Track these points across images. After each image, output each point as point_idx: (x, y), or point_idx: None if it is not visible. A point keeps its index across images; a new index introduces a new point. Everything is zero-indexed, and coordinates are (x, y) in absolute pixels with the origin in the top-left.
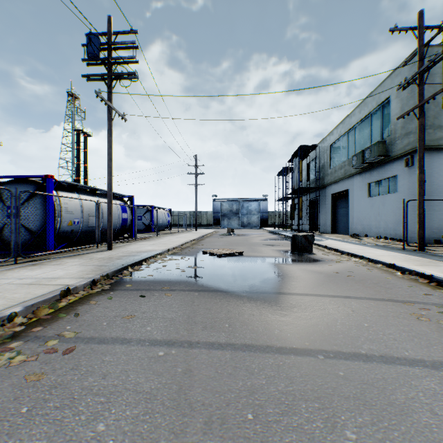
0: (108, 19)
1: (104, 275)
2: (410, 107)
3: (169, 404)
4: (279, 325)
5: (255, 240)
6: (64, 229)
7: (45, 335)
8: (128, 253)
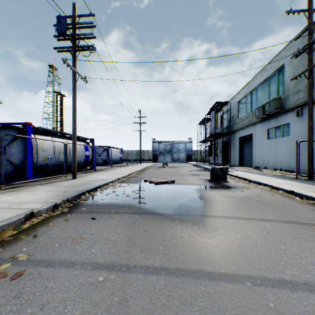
0: (73, 5)
1: (65, 200)
2: (300, 71)
3: None
4: (207, 248)
5: (183, 171)
6: (40, 163)
7: (2, 257)
8: (87, 181)
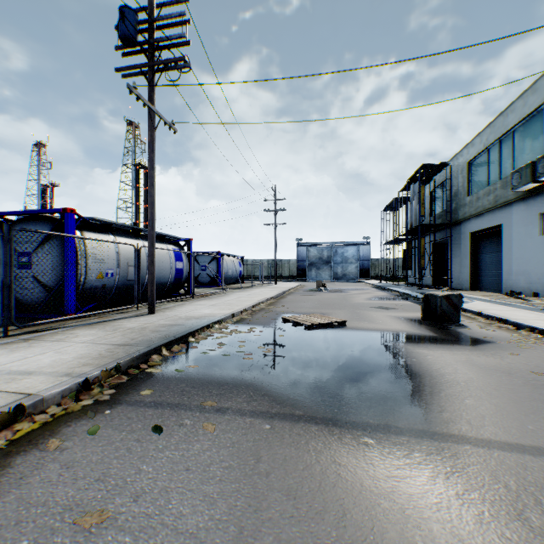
0: None
1: (111, 368)
2: None
3: None
4: None
5: (357, 299)
6: (92, 284)
7: None
8: (172, 320)
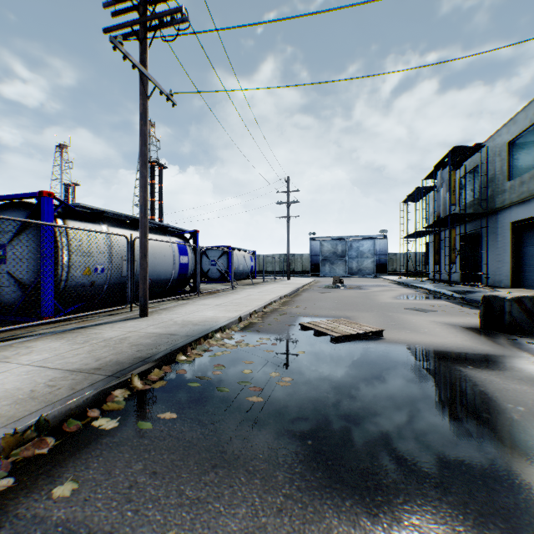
0: None
1: (27, 427)
2: None
3: None
4: None
5: (382, 298)
6: (77, 281)
7: None
8: (164, 327)
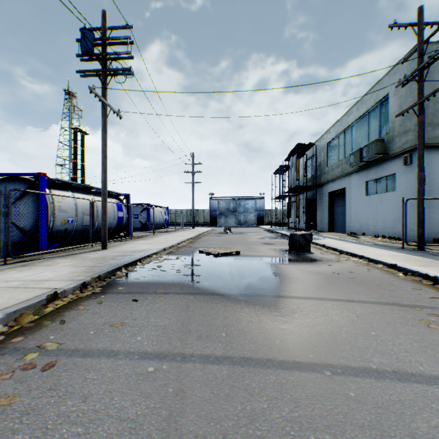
0: (102, 14)
1: (96, 277)
2: (408, 105)
3: (157, 436)
4: (280, 334)
5: (252, 239)
6: (58, 228)
7: (25, 346)
8: (123, 253)
